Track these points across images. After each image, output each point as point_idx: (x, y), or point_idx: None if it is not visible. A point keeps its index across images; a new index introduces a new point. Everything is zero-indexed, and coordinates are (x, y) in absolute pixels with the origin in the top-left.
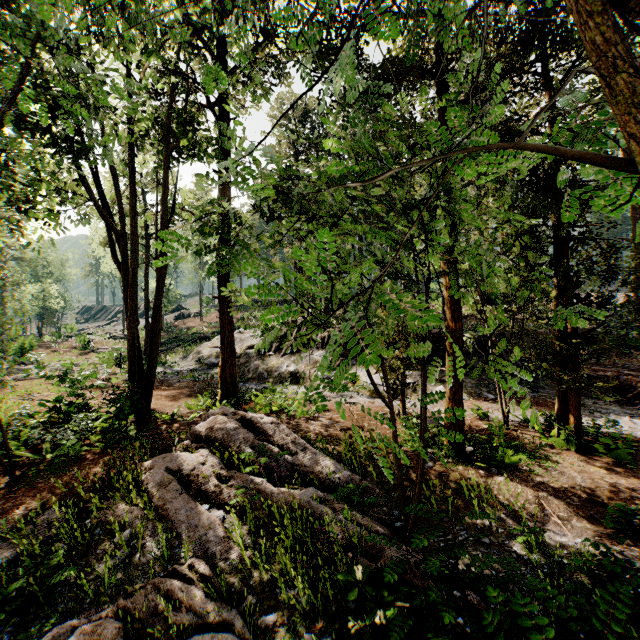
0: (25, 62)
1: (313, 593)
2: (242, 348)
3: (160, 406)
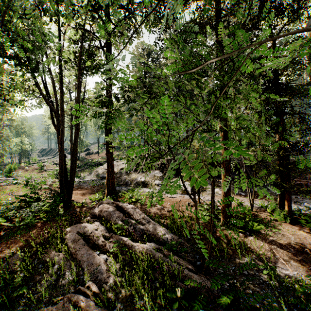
0: (2, 19)
1: (153, 302)
2: (118, 169)
3: (76, 198)
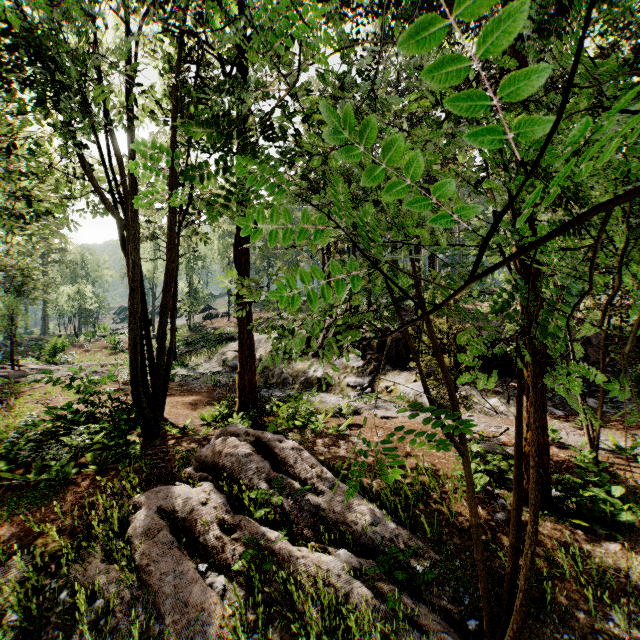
0: None
1: None
2: (267, 350)
3: (174, 415)
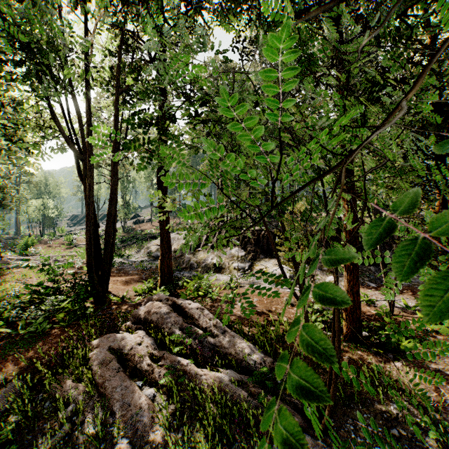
0: None
1: None
2: (179, 245)
3: (115, 289)
